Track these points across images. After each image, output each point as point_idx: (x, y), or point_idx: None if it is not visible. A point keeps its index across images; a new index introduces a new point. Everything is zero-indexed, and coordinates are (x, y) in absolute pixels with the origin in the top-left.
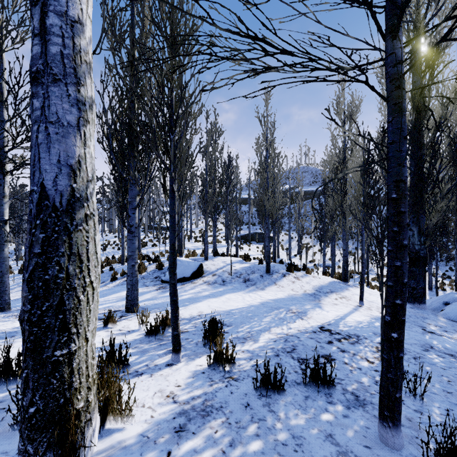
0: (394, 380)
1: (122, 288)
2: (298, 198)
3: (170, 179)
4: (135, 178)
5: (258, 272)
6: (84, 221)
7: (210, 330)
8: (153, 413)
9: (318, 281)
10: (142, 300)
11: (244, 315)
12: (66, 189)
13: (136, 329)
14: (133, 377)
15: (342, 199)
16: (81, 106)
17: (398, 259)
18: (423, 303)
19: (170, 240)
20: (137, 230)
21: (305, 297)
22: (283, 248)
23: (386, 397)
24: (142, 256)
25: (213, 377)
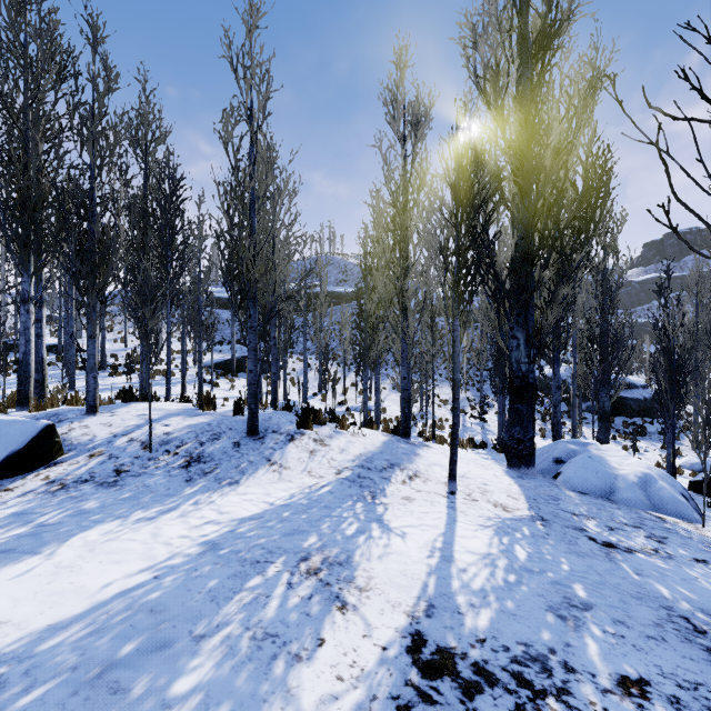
0: None
1: None
2: (320, 295)
3: None
4: None
5: (230, 435)
6: None
7: None
8: None
9: (364, 444)
10: None
11: (89, 671)
12: None
13: None
14: None
15: (402, 281)
16: None
17: None
18: (532, 465)
19: None
20: None
21: (340, 490)
22: (294, 384)
23: None
24: None
25: None
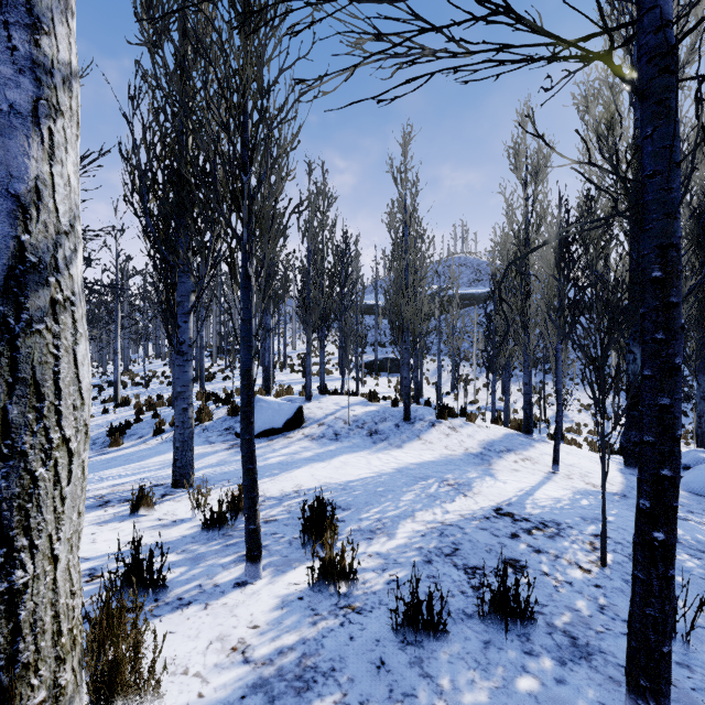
0: (659, 621)
1: (171, 446)
2: (453, 304)
3: (242, 255)
4: (188, 262)
5: (392, 419)
6: (49, 313)
7: (313, 520)
8: (202, 688)
9: (487, 434)
10: (202, 467)
11: (370, 491)
12: (6, 244)
13: (187, 517)
14: (172, 610)
15: (523, 304)
16: (41, 74)
17: (666, 393)
18: None
19: (242, 364)
20: (192, 351)
21: (467, 459)
22: (428, 383)
23: (643, 652)
24: (206, 395)
25: (317, 606)
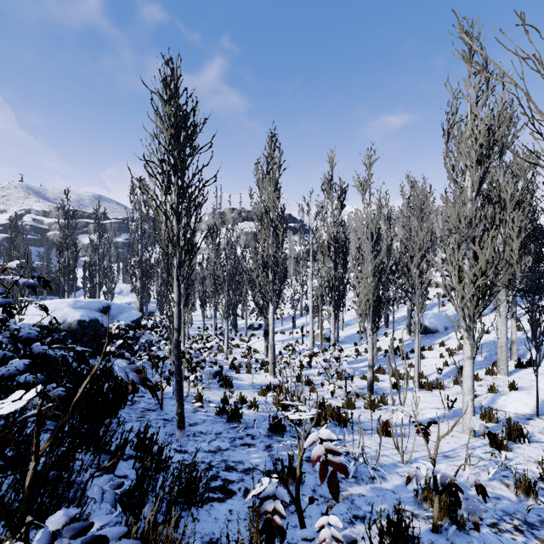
0: None
1: None
2: None
3: None
4: None
5: None
6: None
7: None
8: None
9: None
10: None
11: None
12: None
13: None
14: None
15: None
16: None
17: None
18: None
19: None
20: None
21: None
22: None
23: None
24: None
25: None
